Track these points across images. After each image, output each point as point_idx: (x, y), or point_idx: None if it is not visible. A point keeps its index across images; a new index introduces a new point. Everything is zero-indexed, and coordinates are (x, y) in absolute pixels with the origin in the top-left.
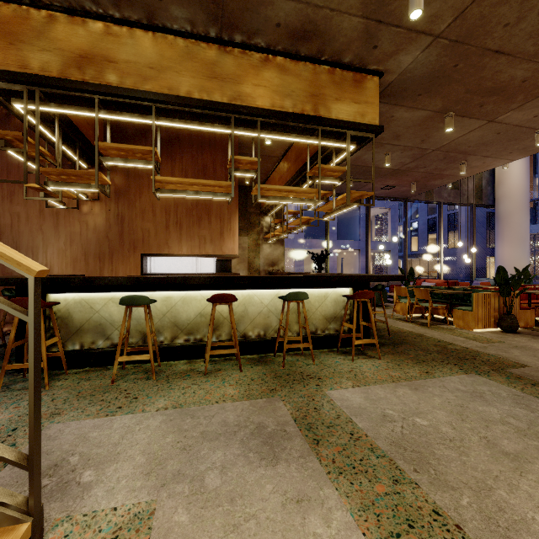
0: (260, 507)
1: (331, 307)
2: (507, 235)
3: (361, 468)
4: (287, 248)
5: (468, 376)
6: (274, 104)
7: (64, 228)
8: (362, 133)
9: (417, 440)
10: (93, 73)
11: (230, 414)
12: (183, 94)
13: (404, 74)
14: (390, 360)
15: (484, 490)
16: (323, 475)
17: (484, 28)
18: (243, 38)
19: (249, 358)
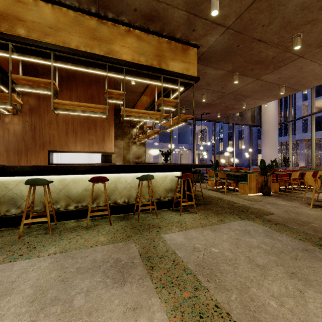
0: (108, 316)
1: (169, 183)
2: (267, 142)
3: (176, 283)
4: (149, 148)
5: (243, 221)
6: (134, 59)
7: None
8: (187, 80)
9: (211, 261)
10: (6, 27)
11: (99, 254)
12: (73, 47)
13: (211, 48)
14: (202, 213)
15: (244, 289)
16: (153, 289)
17: (252, 26)
18: (114, 15)
19: (118, 216)
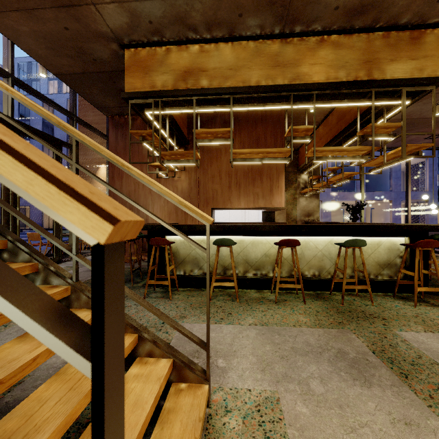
0: (369, 419)
1: (384, 255)
2: None
3: None
4: None
5: None
6: (329, 77)
7: None
8: (420, 87)
9: None
10: (192, 82)
11: (309, 337)
12: (253, 84)
13: None
14: None
15: None
16: (424, 407)
17: None
18: (302, 27)
19: (307, 293)
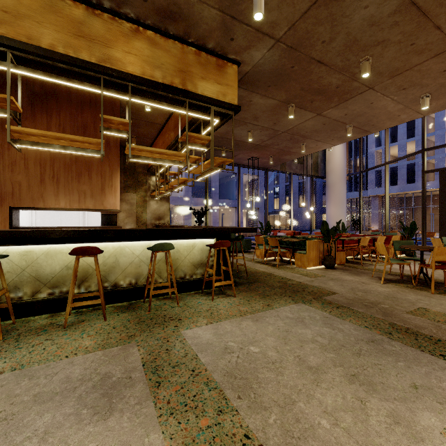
0: None
1: (198, 255)
2: (333, 198)
3: (193, 404)
4: (178, 205)
5: (297, 305)
6: (145, 73)
7: None
8: (224, 110)
9: (247, 367)
10: None
11: (77, 368)
12: (45, 46)
13: (257, 67)
14: (243, 296)
15: (289, 405)
16: (154, 419)
17: (309, 41)
18: (112, 4)
19: (119, 306)
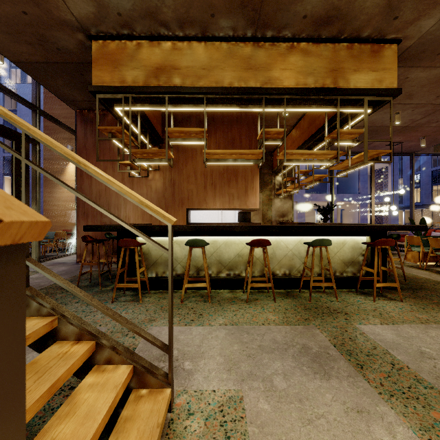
0: (326, 410)
1: (348, 253)
2: None
3: (411, 395)
4: None
5: None
6: (299, 83)
7: (136, 191)
8: (379, 97)
9: None
10: (164, 79)
11: (277, 335)
12: (226, 85)
13: (424, 37)
14: (412, 303)
15: None
16: (375, 394)
17: None
18: (273, 33)
19: (278, 292)
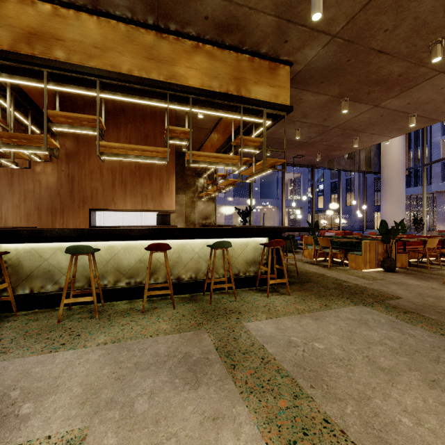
0: (181, 426)
1: (251, 254)
2: (389, 195)
3: (268, 387)
4: (219, 205)
5: (357, 307)
6: (204, 84)
7: (18, 186)
8: (276, 111)
9: (314, 361)
10: (41, 49)
11: (161, 346)
12: (124, 72)
13: (309, 65)
14: (297, 295)
15: (364, 400)
16: (237, 395)
17: (369, 31)
18: (177, 27)
19: (182, 297)
